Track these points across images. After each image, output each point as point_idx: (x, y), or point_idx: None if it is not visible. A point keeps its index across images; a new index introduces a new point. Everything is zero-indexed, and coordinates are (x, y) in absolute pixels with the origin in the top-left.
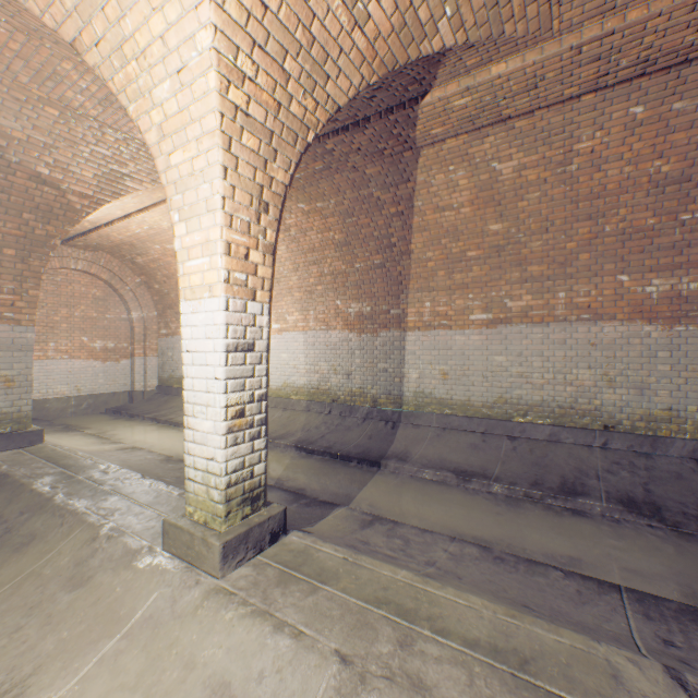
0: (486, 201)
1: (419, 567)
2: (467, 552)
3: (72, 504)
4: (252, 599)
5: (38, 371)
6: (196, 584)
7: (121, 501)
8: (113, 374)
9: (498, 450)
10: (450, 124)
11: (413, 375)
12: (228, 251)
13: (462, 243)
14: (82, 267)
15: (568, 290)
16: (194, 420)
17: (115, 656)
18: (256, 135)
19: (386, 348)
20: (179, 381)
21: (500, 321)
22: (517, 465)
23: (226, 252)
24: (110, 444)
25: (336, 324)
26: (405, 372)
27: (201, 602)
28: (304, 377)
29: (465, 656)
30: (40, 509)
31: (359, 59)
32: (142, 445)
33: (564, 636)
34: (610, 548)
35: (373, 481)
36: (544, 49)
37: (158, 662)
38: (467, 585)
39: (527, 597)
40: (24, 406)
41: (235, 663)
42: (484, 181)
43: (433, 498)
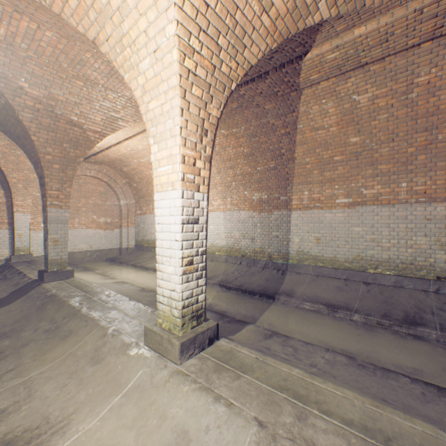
0: (348, 122)
1: (305, 367)
2: (338, 359)
3: (91, 314)
4: (199, 379)
5: (70, 235)
6: (165, 367)
7: (118, 313)
8: (110, 238)
9: (357, 292)
10: (324, 72)
11: (296, 240)
12: (183, 161)
13: (331, 151)
14: (93, 174)
15: (409, 181)
16: (162, 266)
17: (119, 406)
18: (200, 87)
19: (277, 222)
20: (147, 242)
21: (357, 203)
22: (371, 302)
23: (182, 161)
24: (109, 279)
25: (244, 206)
26: (290, 238)
27: (168, 378)
28: (224, 241)
29: (344, 430)
30: (74, 316)
31: (265, 33)
32: (127, 280)
33: (417, 424)
34: (444, 364)
35: (270, 308)
36: (394, 14)
37: (144, 413)
38: (340, 382)
39: (384, 393)
40: (63, 255)
41: (190, 419)
42: (347, 108)
43: (311, 322)
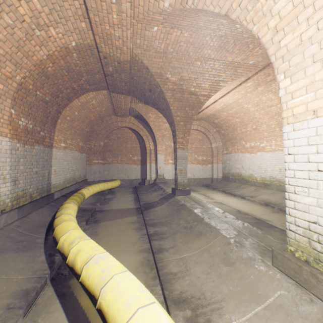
0: None
1: None
2: None
3: (212, 223)
4: None
5: None
6: (310, 301)
7: (232, 228)
8: (205, 170)
9: None
10: None
11: None
12: None
13: None
14: (195, 128)
15: None
16: (294, 195)
17: (264, 317)
18: None
19: None
20: (232, 175)
21: None
22: None
23: None
24: (210, 199)
25: None
26: None
27: (321, 317)
28: None
29: None
30: (200, 222)
31: None
32: (222, 202)
33: None
34: None
35: None
36: None
37: None
38: None
39: None
40: (184, 180)
41: None
42: None
43: None
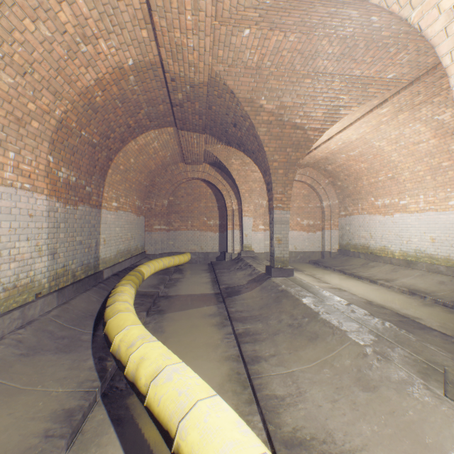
0: None
1: None
2: None
3: (333, 321)
4: None
5: None
6: None
7: (367, 329)
8: (312, 240)
9: None
10: None
11: None
12: None
13: None
14: (297, 178)
15: None
16: None
17: None
18: None
19: None
20: (353, 247)
21: None
22: None
23: None
24: (322, 283)
25: None
26: None
27: None
28: None
29: None
30: (313, 318)
31: None
32: (341, 287)
33: None
34: None
35: None
36: None
37: None
38: None
39: None
40: (285, 254)
41: None
42: None
43: None
